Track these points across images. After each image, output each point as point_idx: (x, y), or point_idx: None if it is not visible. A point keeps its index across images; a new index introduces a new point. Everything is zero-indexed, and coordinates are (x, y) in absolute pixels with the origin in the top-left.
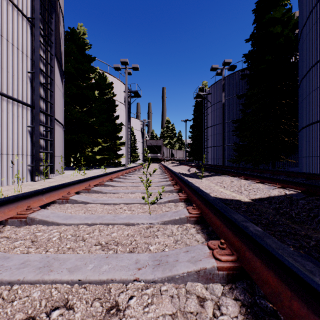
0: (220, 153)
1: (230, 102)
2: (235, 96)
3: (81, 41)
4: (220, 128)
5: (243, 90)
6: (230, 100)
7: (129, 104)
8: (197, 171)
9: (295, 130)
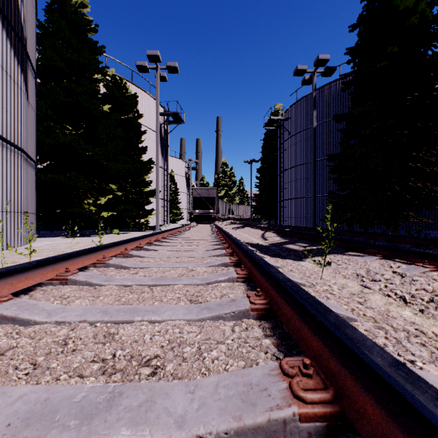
0: (304, 209)
1: (321, 130)
2: (328, 121)
3: (79, 16)
4: (305, 171)
5: (342, 111)
6: (320, 127)
7: (166, 134)
8: (281, 239)
9: (436, 170)
